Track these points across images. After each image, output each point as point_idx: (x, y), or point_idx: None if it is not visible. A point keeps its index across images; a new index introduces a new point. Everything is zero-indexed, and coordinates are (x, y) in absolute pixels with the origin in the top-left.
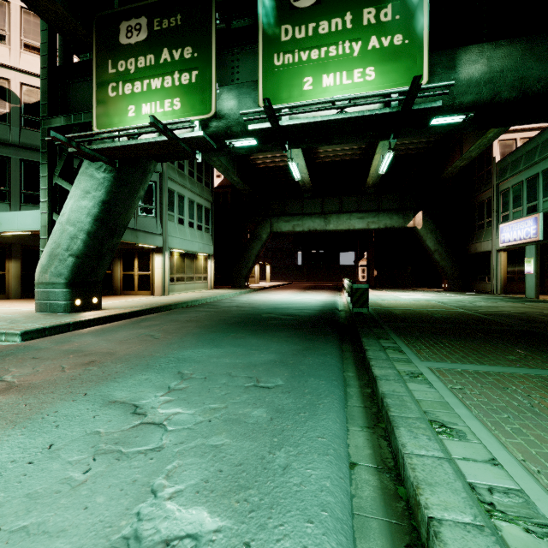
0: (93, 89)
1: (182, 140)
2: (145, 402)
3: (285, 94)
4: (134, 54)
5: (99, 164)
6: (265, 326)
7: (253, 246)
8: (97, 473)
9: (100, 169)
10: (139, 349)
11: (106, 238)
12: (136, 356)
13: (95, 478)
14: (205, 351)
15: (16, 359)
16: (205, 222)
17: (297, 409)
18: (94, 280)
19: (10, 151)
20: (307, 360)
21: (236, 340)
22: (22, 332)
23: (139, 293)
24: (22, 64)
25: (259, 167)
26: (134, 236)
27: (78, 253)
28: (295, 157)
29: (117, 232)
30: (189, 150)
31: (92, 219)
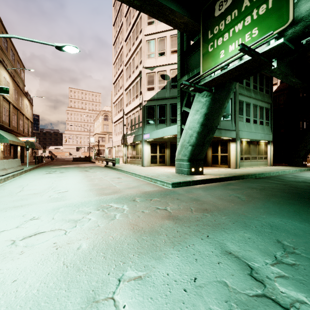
0: (200, 52)
1: (262, 55)
2: (257, 265)
3: None
4: (223, 18)
5: (203, 94)
6: None
7: None
8: None
9: (203, 96)
10: (233, 207)
11: (206, 135)
12: (233, 212)
13: None
14: (294, 223)
15: (170, 197)
16: (265, 118)
17: None
18: (200, 158)
19: (166, 101)
20: None
21: None
22: (172, 183)
23: (220, 166)
24: (170, 61)
25: None
26: (218, 133)
27: (193, 144)
28: None
29: (212, 131)
30: (266, 61)
31: (200, 125)
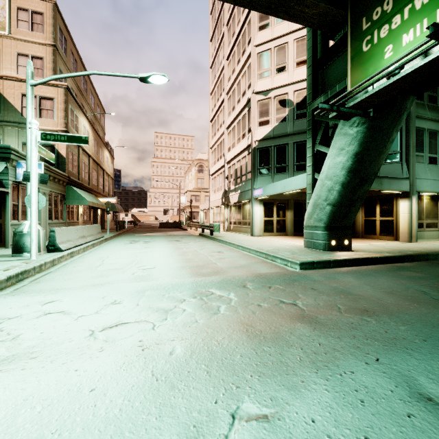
0: (348, 56)
1: None
2: None
3: None
4: None
5: (352, 121)
6: None
7: None
8: None
9: (353, 125)
10: (418, 310)
11: (357, 187)
12: (419, 320)
13: None
14: None
15: (300, 286)
16: None
17: None
18: (345, 225)
19: (288, 139)
20: None
21: None
22: (300, 263)
23: (380, 237)
24: (294, 78)
25: None
26: (377, 184)
27: (333, 202)
28: None
29: (367, 180)
30: None
31: (346, 171)
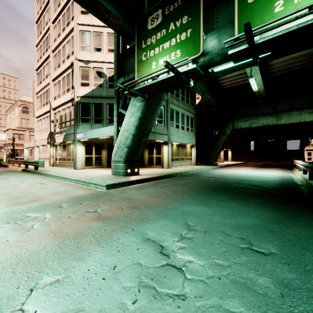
0: (135, 59)
1: (182, 74)
2: (167, 244)
3: (257, 21)
4: (154, 33)
5: (138, 98)
6: (238, 193)
7: (220, 138)
8: (141, 306)
9: (138, 100)
10: (159, 201)
11: (141, 137)
12: (158, 206)
13: (140, 312)
14: (199, 208)
15: (103, 199)
16: (190, 126)
17: (308, 290)
18: (136, 159)
19: (103, 100)
20: (292, 231)
21: (220, 202)
22: (106, 185)
23: (155, 166)
24: (107, 59)
25: (225, 88)
26: (153, 136)
27: (129, 145)
28: (254, 75)
29: (146, 134)
30: (186, 79)
31: (135, 128)
